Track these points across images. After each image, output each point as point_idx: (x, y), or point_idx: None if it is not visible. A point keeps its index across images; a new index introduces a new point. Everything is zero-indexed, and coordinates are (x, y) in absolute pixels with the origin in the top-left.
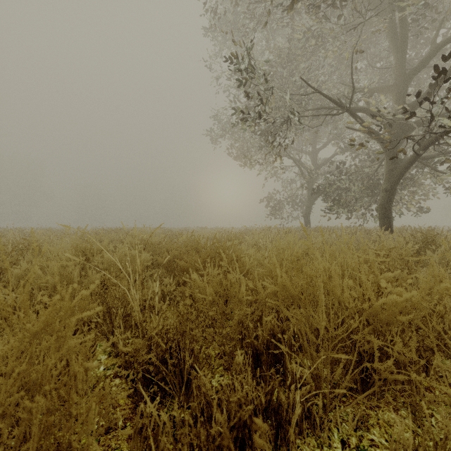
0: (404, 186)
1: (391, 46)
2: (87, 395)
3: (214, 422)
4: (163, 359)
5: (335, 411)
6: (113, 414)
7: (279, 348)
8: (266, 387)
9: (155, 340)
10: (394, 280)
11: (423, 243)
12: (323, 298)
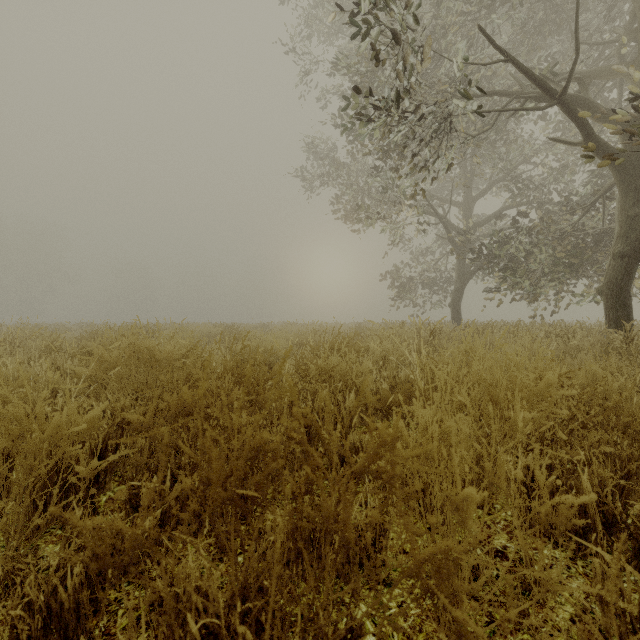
0: None
1: None
2: None
3: None
4: None
5: None
6: None
7: None
8: None
9: None
10: None
11: None
12: None
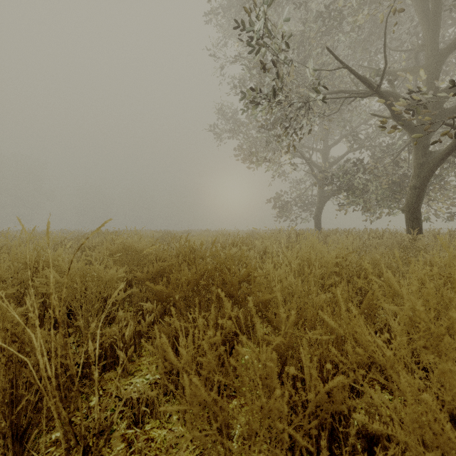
0: (430, 184)
1: (420, 21)
2: None
3: None
4: None
5: None
6: None
7: None
8: None
9: None
10: None
11: None
12: None
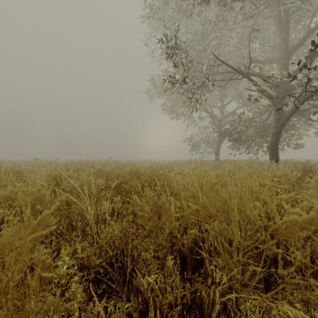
0: (287, 131)
1: (278, 30)
2: (52, 290)
3: (150, 315)
4: (111, 262)
5: (244, 304)
6: (71, 307)
7: (200, 253)
8: (191, 288)
9: (104, 248)
10: (290, 201)
11: (302, 172)
12: (238, 217)
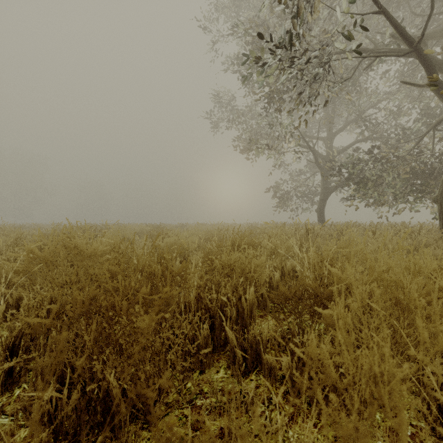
0: None
1: None
2: None
3: None
4: None
5: None
6: None
7: None
8: None
9: None
10: None
11: None
12: None
